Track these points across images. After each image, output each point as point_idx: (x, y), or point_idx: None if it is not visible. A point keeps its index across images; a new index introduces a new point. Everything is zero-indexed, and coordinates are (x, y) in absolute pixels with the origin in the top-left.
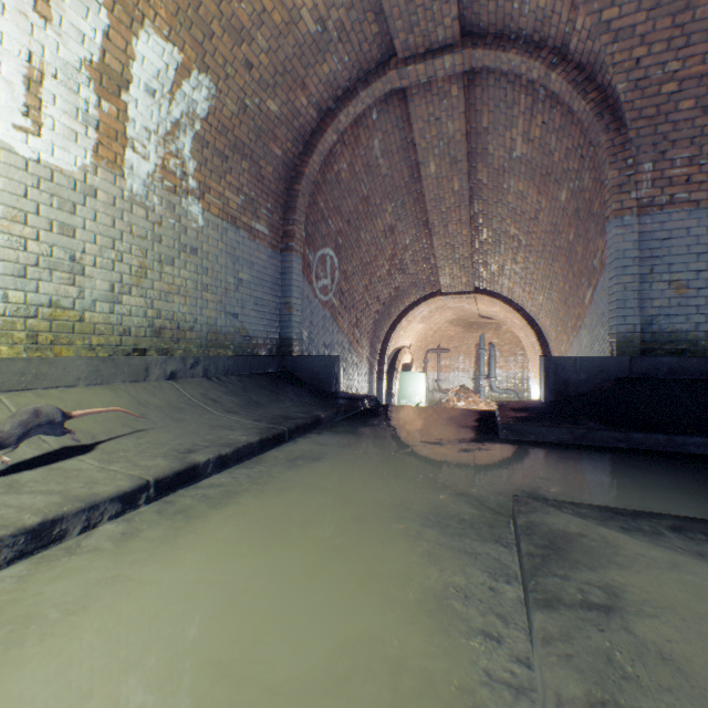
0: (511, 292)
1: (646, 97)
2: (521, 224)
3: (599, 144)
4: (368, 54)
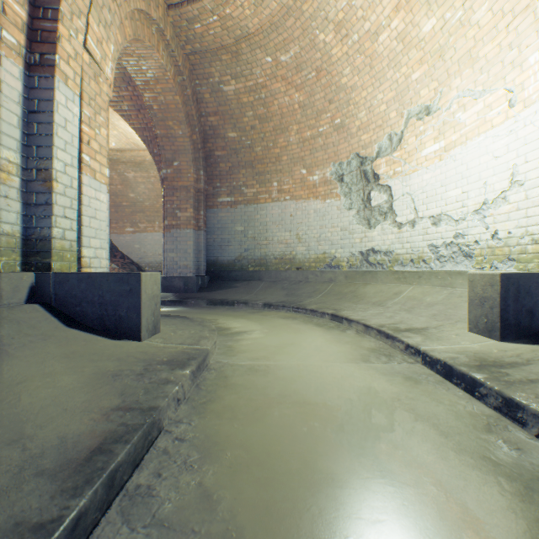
0: None
1: None
2: None
3: None
4: None
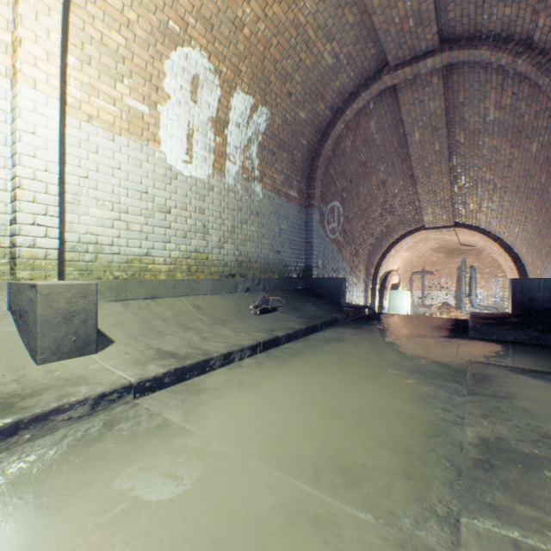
0: (488, 225)
1: None
2: (496, 171)
3: None
4: (368, 68)
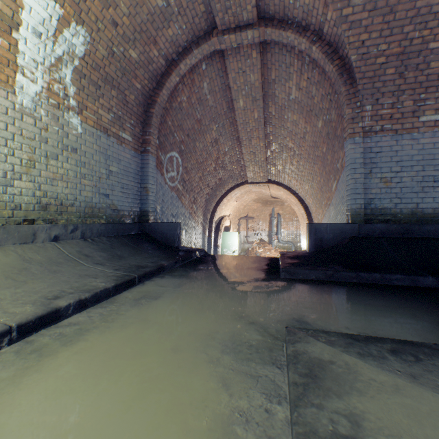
0: (290, 183)
1: (368, 65)
2: (295, 140)
3: (340, 92)
4: (199, 25)
